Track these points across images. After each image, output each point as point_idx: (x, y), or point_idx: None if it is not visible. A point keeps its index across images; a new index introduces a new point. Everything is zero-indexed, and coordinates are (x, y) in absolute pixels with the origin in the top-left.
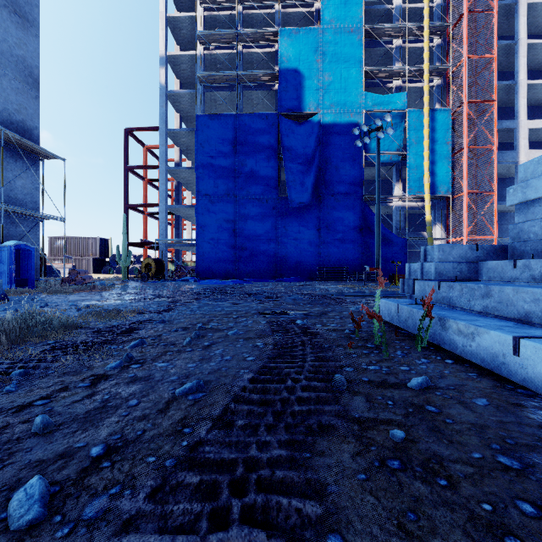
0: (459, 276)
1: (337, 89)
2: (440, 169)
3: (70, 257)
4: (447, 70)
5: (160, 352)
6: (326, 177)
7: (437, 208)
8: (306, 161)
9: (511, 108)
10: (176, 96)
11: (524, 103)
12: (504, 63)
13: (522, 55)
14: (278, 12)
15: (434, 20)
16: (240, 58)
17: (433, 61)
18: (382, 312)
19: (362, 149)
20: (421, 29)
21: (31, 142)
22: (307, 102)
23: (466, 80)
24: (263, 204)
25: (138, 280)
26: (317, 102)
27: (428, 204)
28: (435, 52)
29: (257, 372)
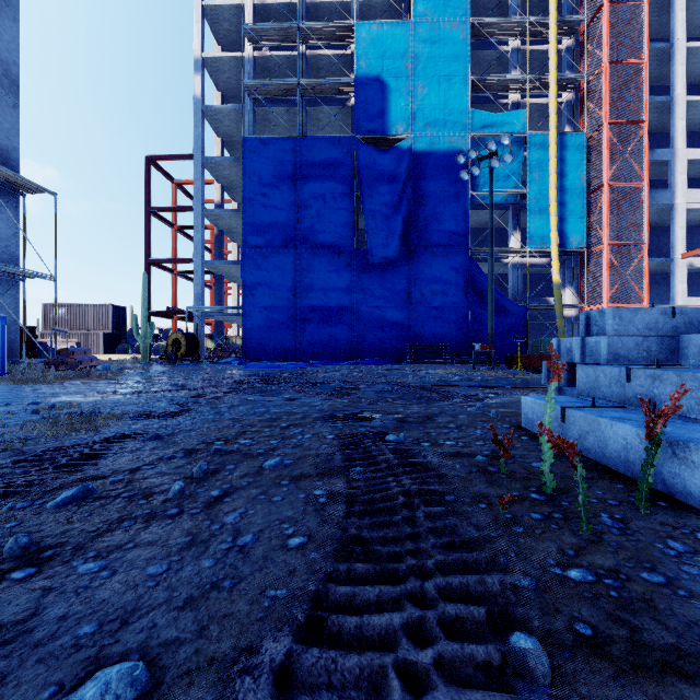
0: (645, 358)
1: (434, 104)
2: (572, 214)
3: (63, 331)
4: (580, 81)
5: (108, 521)
6: (419, 223)
7: (567, 266)
8: (392, 201)
9: (662, 134)
10: (216, 113)
11: (682, 127)
12: (654, 74)
13: (680, 62)
14: (354, 0)
15: (562, 15)
16: (302, 63)
17: (560, 70)
18: (526, 418)
19: (468, 186)
20: (546, 25)
21: (4, 167)
22: (394, 121)
23: (606, 93)
24: (334, 259)
25: (162, 363)
26: (406, 122)
27: (555, 260)
28: (564, 58)
29: (301, 623)
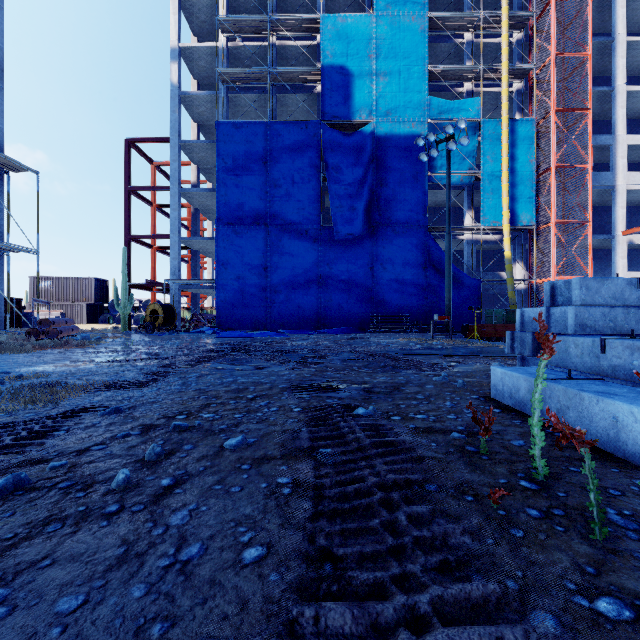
0: (612, 328)
1: (395, 92)
2: (522, 194)
3: (46, 302)
4: (530, 72)
5: (31, 524)
6: (381, 202)
7: (517, 243)
8: (355, 182)
9: (604, 122)
10: (192, 99)
11: (623, 114)
12: (596, 67)
13: (621, 55)
14: None
15: (513, 10)
16: (272, 52)
17: (511, 61)
18: (496, 389)
19: (426, 168)
20: (498, 19)
21: None
22: (358, 107)
23: (554, 82)
24: (302, 236)
25: (141, 332)
26: (369, 108)
27: (507, 237)
28: (515, 50)
29: None
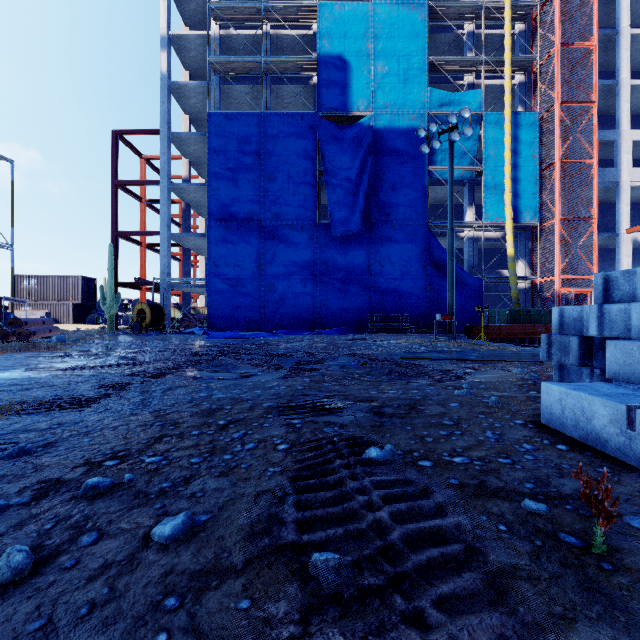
0: None
1: (394, 83)
2: (525, 190)
3: (21, 301)
4: (532, 64)
5: None
6: (379, 198)
7: (519, 240)
8: (353, 176)
9: (607, 117)
10: (183, 89)
11: (627, 109)
12: (599, 60)
13: (625, 48)
14: None
15: (515, 1)
16: (266, 42)
17: (513, 54)
18: (550, 413)
19: (426, 162)
20: (500, 9)
21: None
22: (355, 99)
23: (558, 74)
24: (297, 232)
25: (128, 333)
26: (367, 100)
27: (510, 234)
28: (517, 42)
29: None
